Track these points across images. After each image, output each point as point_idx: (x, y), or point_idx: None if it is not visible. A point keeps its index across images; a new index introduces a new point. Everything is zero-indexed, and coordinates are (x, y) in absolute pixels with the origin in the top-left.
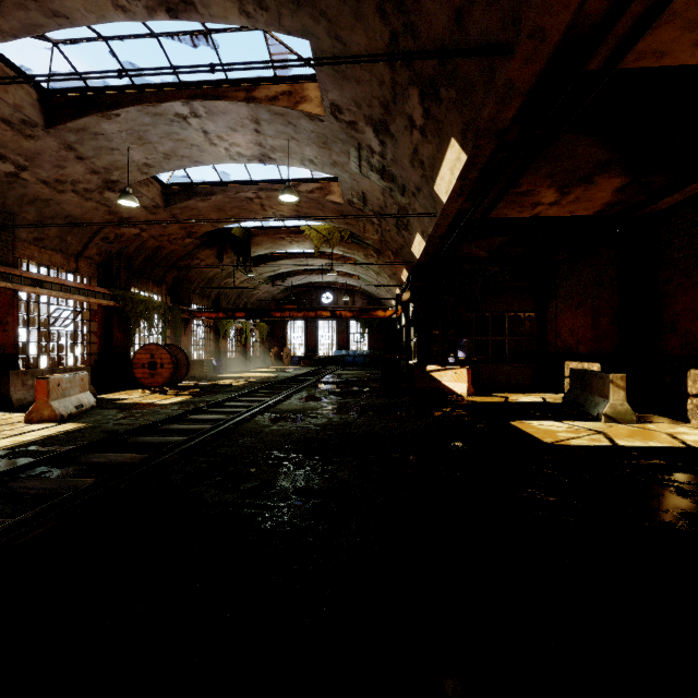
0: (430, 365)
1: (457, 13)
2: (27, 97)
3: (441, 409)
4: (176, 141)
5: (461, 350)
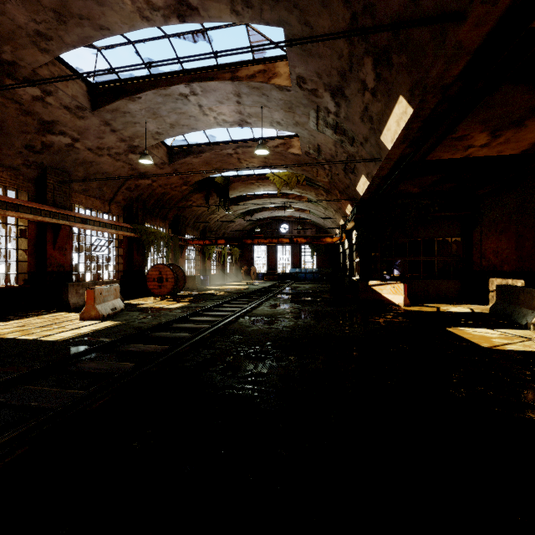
0: (371, 281)
1: None
2: (80, 89)
3: (384, 316)
4: (179, 114)
5: (396, 268)
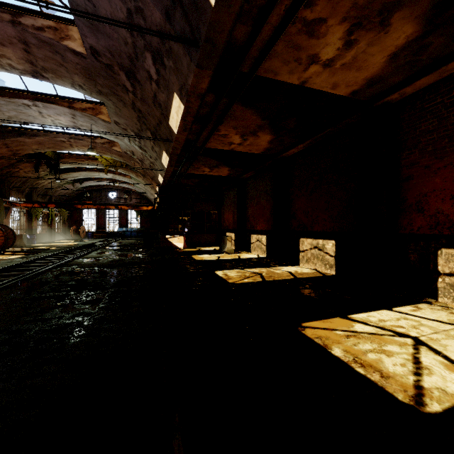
0: (167, 235)
1: (157, 124)
2: None
3: (167, 253)
4: (19, 112)
5: (187, 228)
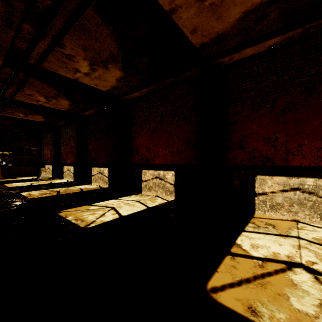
0: None
1: None
2: None
3: None
4: None
5: (5, 161)
